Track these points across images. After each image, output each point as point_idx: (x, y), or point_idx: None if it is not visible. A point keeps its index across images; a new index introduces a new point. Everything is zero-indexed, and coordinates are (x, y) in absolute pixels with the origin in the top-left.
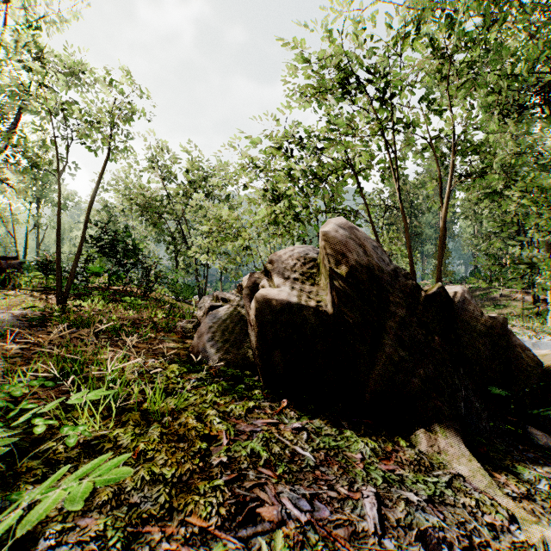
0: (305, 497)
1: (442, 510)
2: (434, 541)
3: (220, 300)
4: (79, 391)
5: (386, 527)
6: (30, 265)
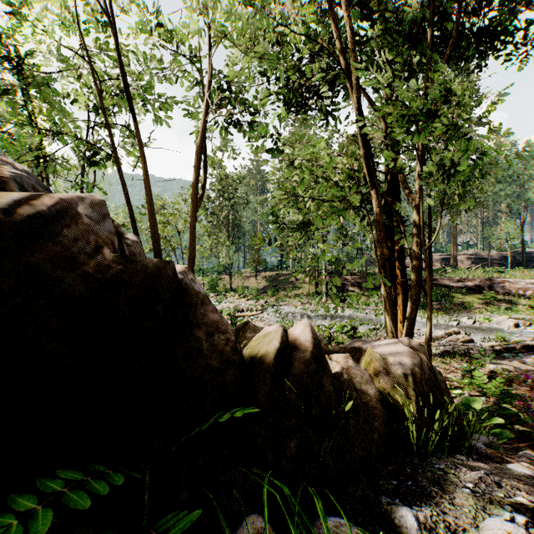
0: None
1: None
2: None
3: None
4: None
5: None
6: None
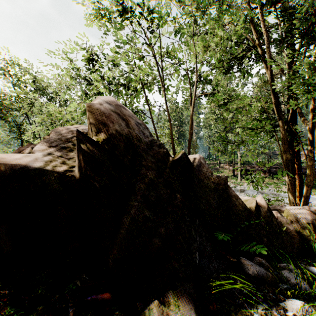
0: None
1: None
2: None
3: None
4: None
5: None
6: None
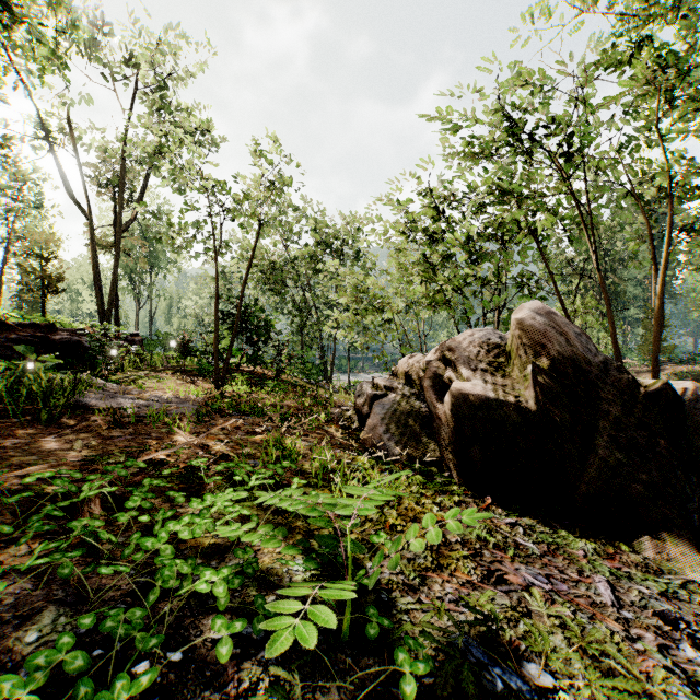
0: (541, 574)
1: (676, 603)
2: (670, 618)
3: (383, 388)
4: (303, 474)
5: (622, 604)
6: (147, 341)
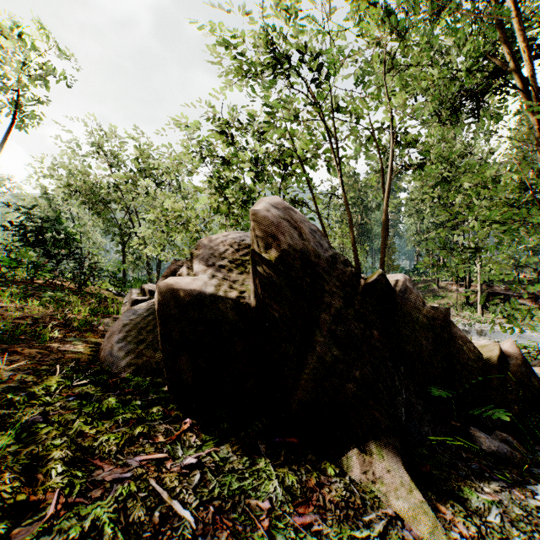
0: None
1: None
2: None
3: (148, 293)
4: None
5: None
6: None
